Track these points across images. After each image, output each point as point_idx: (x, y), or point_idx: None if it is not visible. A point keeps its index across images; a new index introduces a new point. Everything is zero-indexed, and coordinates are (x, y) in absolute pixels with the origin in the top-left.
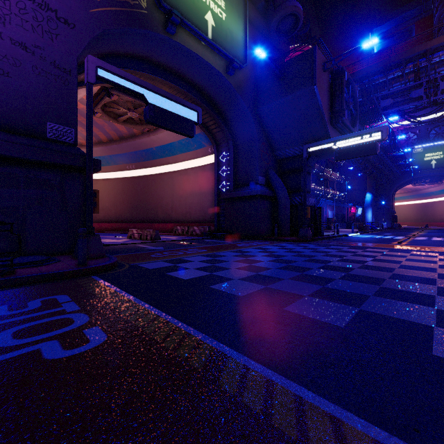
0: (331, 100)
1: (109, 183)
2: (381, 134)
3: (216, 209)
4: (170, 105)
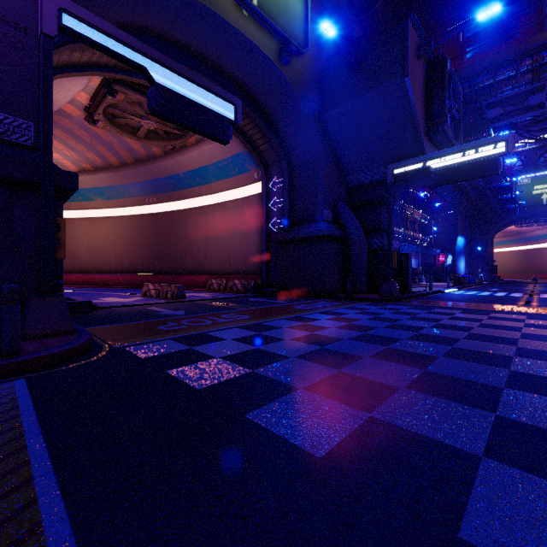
0: (426, 102)
1: (123, 222)
2: (506, 145)
3: (265, 255)
4: (191, 90)
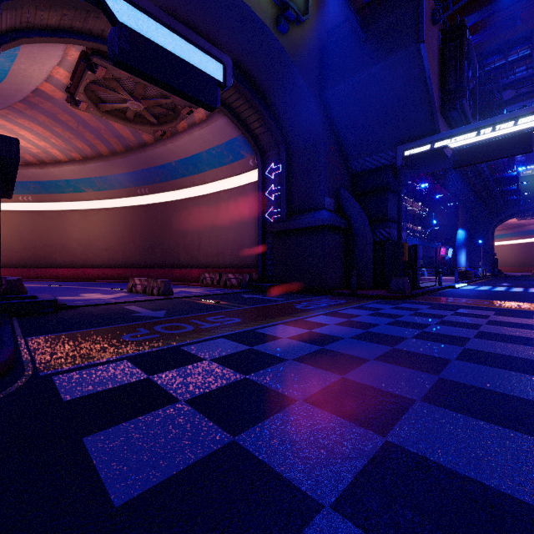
0: (442, 75)
1: (115, 214)
2: None
3: (261, 248)
4: (167, 39)
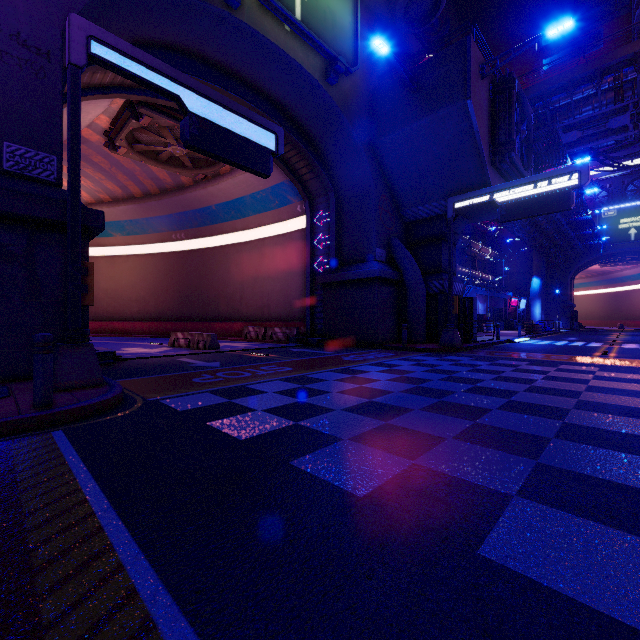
0: (492, 126)
1: (147, 261)
2: (579, 177)
3: (309, 300)
4: (228, 119)
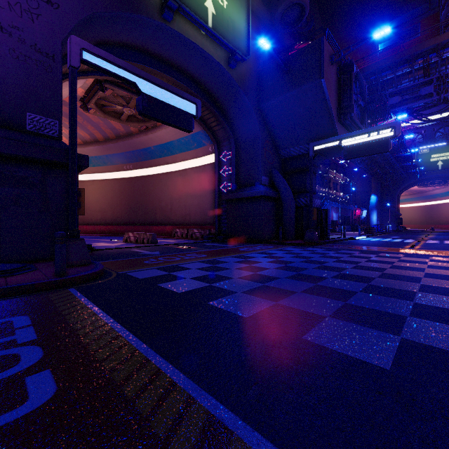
0: (339, 96)
1: (106, 184)
2: (394, 131)
3: (217, 211)
4: (166, 96)
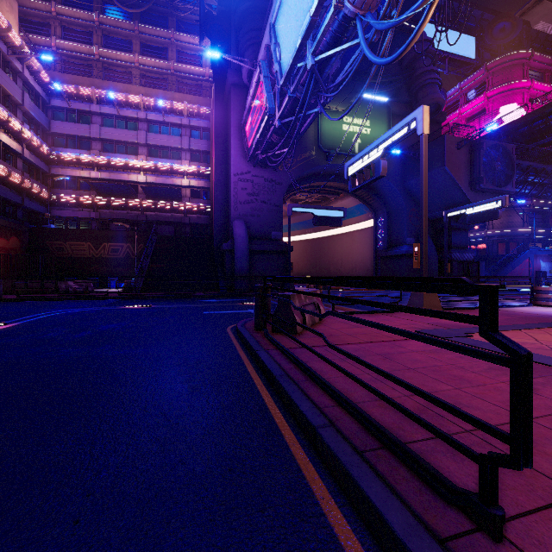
0: (470, 170)
1: (293, 245)
2: (502, 203)
3: (374, 265)
4: (326, 213)
